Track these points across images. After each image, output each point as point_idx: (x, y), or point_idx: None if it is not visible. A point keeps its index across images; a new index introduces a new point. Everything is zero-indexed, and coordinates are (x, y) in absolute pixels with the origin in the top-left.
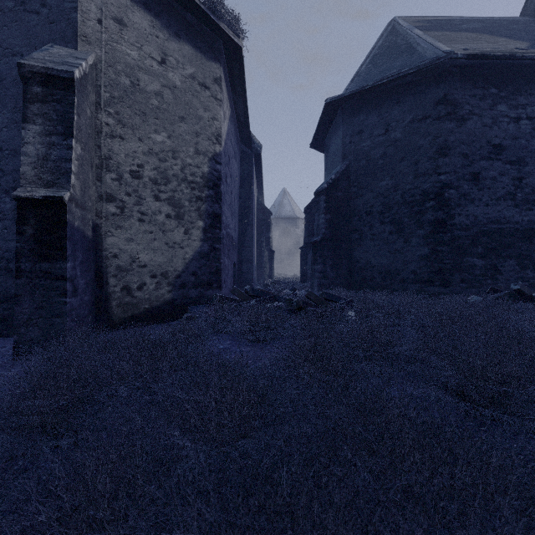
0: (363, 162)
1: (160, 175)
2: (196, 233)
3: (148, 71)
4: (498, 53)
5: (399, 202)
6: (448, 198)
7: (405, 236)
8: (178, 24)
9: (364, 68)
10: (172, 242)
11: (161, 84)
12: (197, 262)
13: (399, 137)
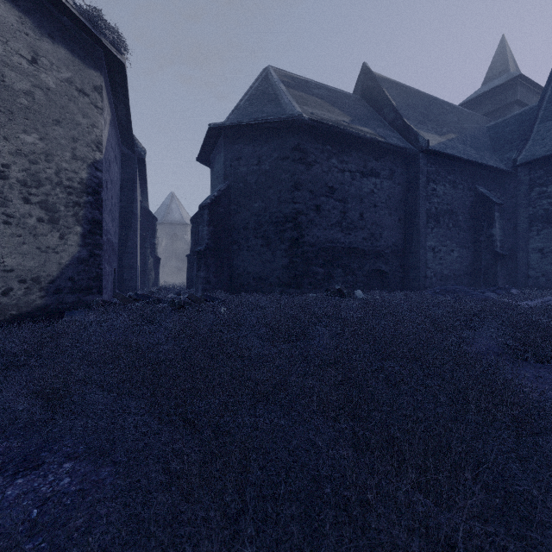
0: (241, 185)
1: (31, 177)
2: (73, 238)
3: (15, 68)
4: (330, 123)
5: (268, 222)
6: (300, 222)
7: (272, 249)
8: (52, 26)
9: (243, 103)
10: (45, 247)
11: (32, 84)
12: (75, 268)
13: (268, 169)
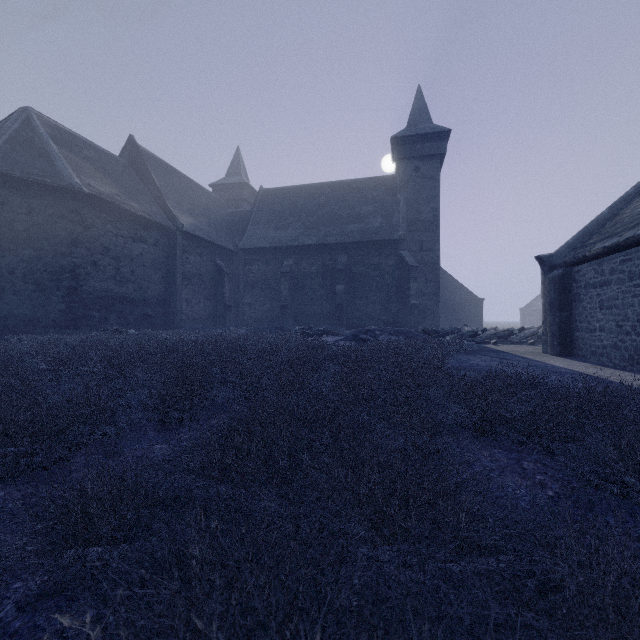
0: (5, 230)
1: None
2: None
3: None
4: (108, 198)
5: (42, 270)
6: (79, 274)
7: (47, 295)
8: None
9: (3, 145)
10: None
11: None
12: None
13: (42, 222)
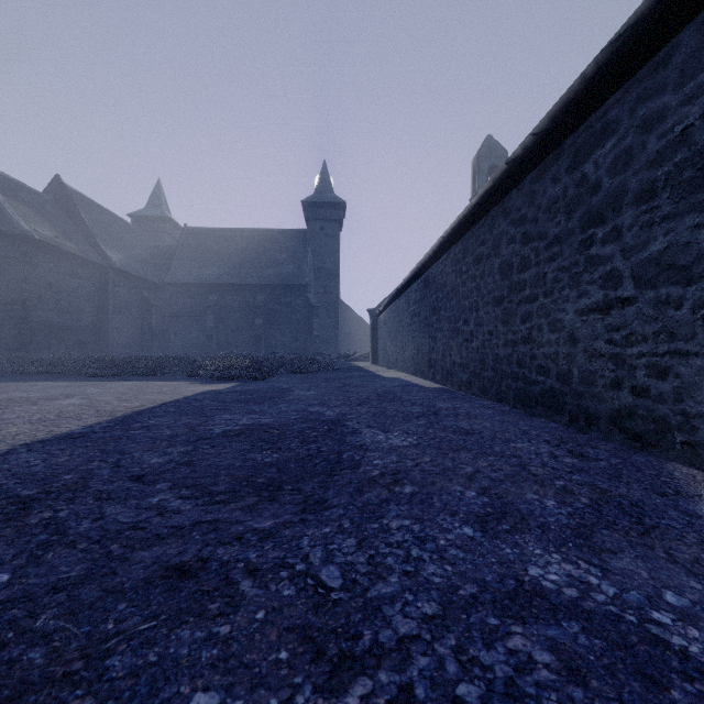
0: None
1: None
2: None
3: None
4: (53, 243)
5: None
6: (29, 306)
7: (1, 323)
8: None
9: None
10: None
11: None
12: None
13: None
